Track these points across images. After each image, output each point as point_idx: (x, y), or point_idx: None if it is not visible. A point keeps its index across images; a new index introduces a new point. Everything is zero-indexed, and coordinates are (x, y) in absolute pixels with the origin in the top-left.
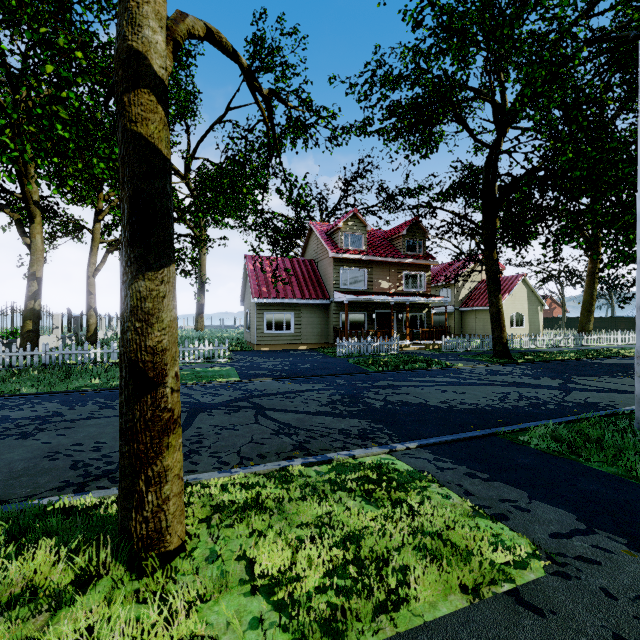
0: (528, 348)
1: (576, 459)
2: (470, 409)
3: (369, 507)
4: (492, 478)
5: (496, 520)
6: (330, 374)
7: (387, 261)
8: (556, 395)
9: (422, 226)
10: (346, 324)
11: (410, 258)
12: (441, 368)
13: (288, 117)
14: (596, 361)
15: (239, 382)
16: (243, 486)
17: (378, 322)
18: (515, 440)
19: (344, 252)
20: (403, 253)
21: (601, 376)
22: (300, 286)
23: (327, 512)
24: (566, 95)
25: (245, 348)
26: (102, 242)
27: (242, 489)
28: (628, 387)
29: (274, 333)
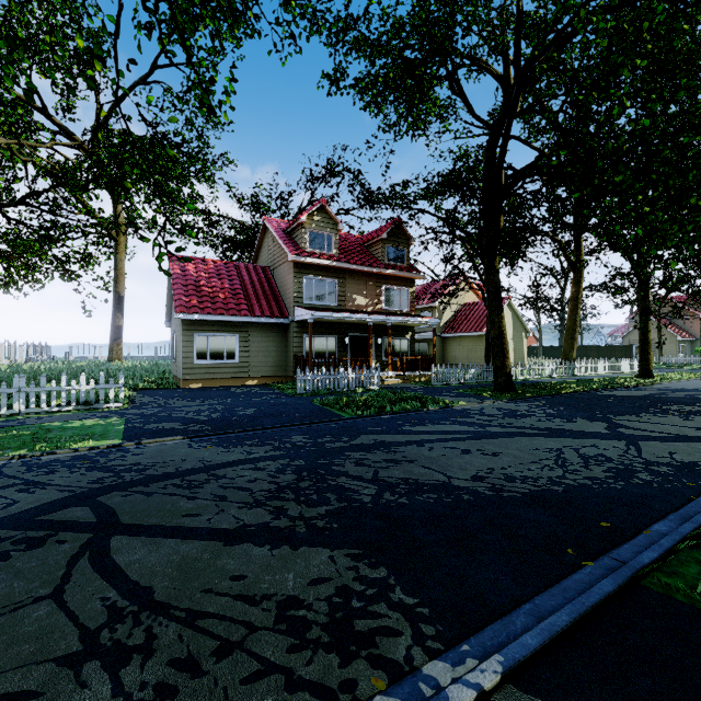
0: (523, 379)
1: None
2: (531, 493)
3: None
4: None
5: None
6: (283, 425)
7: (363, 271)
8: (626, 450)
9: (405, 230)
10: (311, 350)
11: (391, 269)
12: (440, 408)
13: None
14: (607, 393)
15: (115, 448)
16: None
17: (352, 348)
18: None
19: (308, 256)
20: (383, 262)
21: (640, 414)
22: (248, 299)
23: None
24: None
25: (164, 385)
26: None
27: None
28: (692, 430)
29: (210, 363)
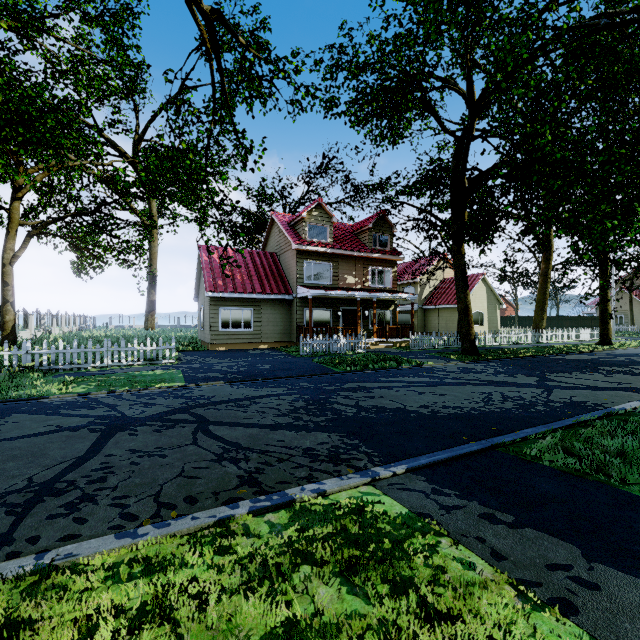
0: (491, 345)
1: (607, 481)
2: (456, 414)
3: (354, 600)
4: (520, 522)
5: (559, 614)
6: (293, 376)
7: (353, 255)
8: (539, 394)
9: (388, 220)
10: (310, 321)
11: (376, 253)
12: (412, 367)
13: (241, 66)
14: (559, 357)
15: (183, 387)
16: (146, 567)
17: (344, 319)
18: (521, 455)
19: (308, 244)
20: (369, 247)
21: (572, 372)
22: (260, 280)
23: (283, 620)
24: (540, 80)
25: (198, 348)
26: (22, 224)
27: (143, 574)
28: (604, 383)
29: (231, 331)
